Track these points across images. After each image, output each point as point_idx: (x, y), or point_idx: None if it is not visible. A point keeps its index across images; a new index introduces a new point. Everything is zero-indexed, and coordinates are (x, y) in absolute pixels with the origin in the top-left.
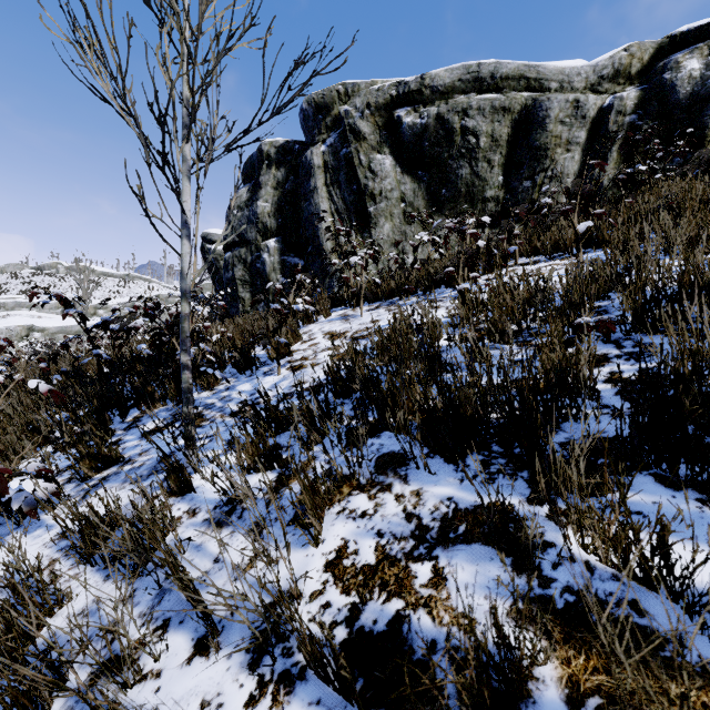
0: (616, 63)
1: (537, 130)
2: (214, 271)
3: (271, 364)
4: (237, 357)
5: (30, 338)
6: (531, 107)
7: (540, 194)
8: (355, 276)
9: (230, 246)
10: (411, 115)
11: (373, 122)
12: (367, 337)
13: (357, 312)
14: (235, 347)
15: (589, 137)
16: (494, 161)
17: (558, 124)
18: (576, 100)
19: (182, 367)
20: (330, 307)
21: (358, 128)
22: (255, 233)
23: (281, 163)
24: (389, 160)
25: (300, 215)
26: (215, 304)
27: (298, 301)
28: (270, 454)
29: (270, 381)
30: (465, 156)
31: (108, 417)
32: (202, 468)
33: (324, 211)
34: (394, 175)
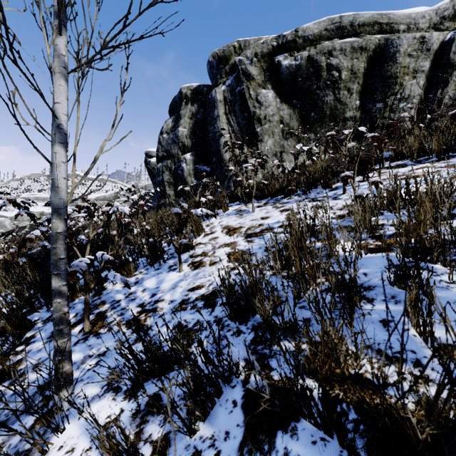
0: (455, 5)
1: (388, 63)
2: (153, 176)
3: (176, 257)
4: (148, 251)
5: (42, 220)
6: (384, 45)
7: (391, 113)
8: (247, 179)
9: (160, 159)
10: (287, 59)
11: (259, 66)
12: (260, 235)
13: (249, 207)
14: (146, 243)
15: (432, 65)
16: (352, 89)
17: (406, 57)
18: (422, 37)
19: (54, 294)
20: (227, 203)
21: (249, 71)
22: (177, 149)
23: (194, 101)
24: (271, 93)
25: (207, 136)
26: (148, 199)
27: (203, 200)
28: (133, 451)
29: (171, 278)
30: (330, 87)
31: (36, 306)
32: (68, 423)
33: (223, 129)
34: (275, 104)
